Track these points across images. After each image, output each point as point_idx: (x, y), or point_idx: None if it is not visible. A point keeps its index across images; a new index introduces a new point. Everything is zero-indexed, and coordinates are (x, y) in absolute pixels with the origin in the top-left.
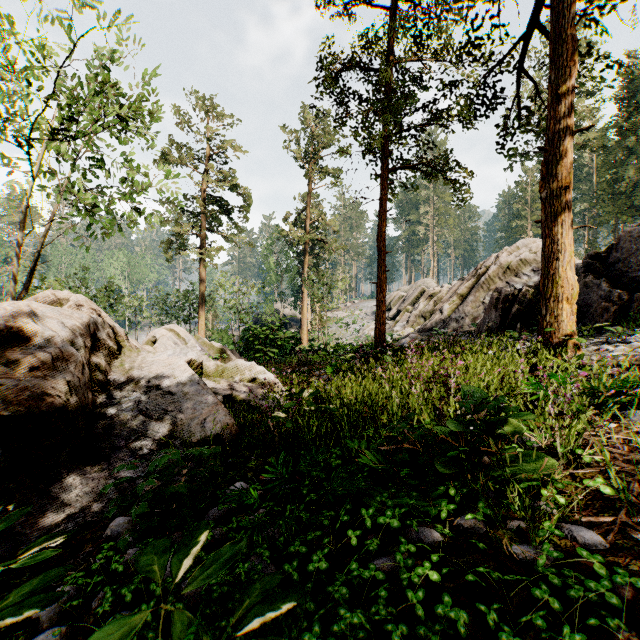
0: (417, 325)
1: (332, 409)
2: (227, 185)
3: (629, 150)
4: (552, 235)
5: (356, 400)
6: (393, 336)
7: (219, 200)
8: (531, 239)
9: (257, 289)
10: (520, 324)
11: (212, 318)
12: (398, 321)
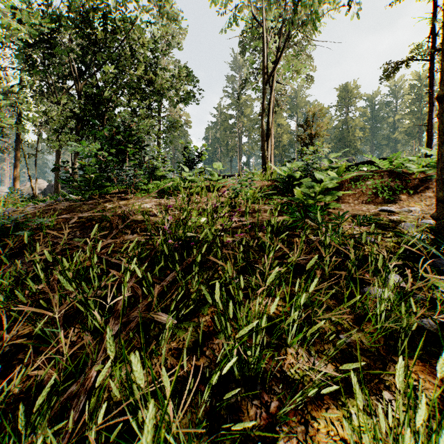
0: None
1: None
2: None
3: None
4: (15, 184)
5: None
6: None
7: None
8: (40, 179)
9: None
10: None
11: None
12: None
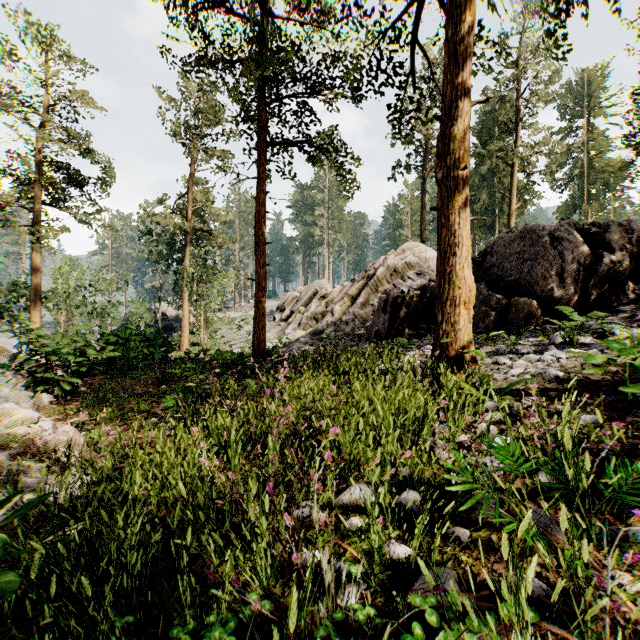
0: (309, 327)
1: (5, 593)
2: (71, 147)
3: (483, 177)
4: (449, 225)
5: (154, 490)
6: (283, 340)
7: (64, 167)
8: (415, 243)
9: (115, 283)
10: (408, 328)
11: (65, 319)
12: (290, 323)
